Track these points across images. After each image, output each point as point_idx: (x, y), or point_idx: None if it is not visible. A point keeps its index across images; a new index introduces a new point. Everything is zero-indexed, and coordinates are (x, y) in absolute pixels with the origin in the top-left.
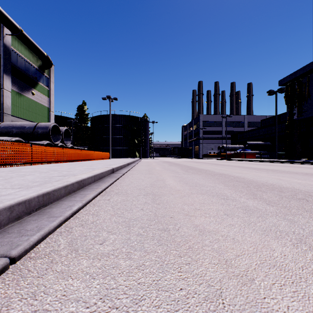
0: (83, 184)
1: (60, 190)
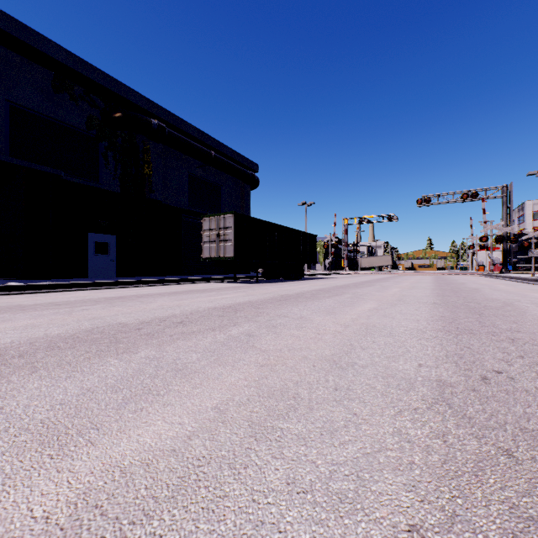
0: None
1: None
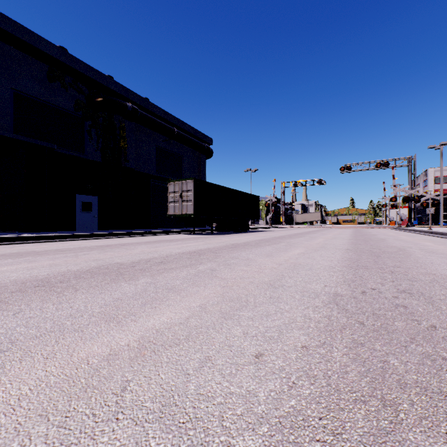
0: (443, 234)
1: (438, 233)
